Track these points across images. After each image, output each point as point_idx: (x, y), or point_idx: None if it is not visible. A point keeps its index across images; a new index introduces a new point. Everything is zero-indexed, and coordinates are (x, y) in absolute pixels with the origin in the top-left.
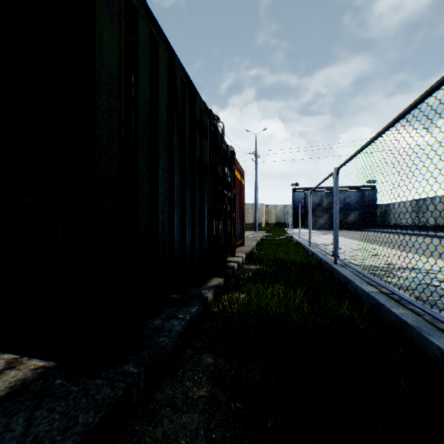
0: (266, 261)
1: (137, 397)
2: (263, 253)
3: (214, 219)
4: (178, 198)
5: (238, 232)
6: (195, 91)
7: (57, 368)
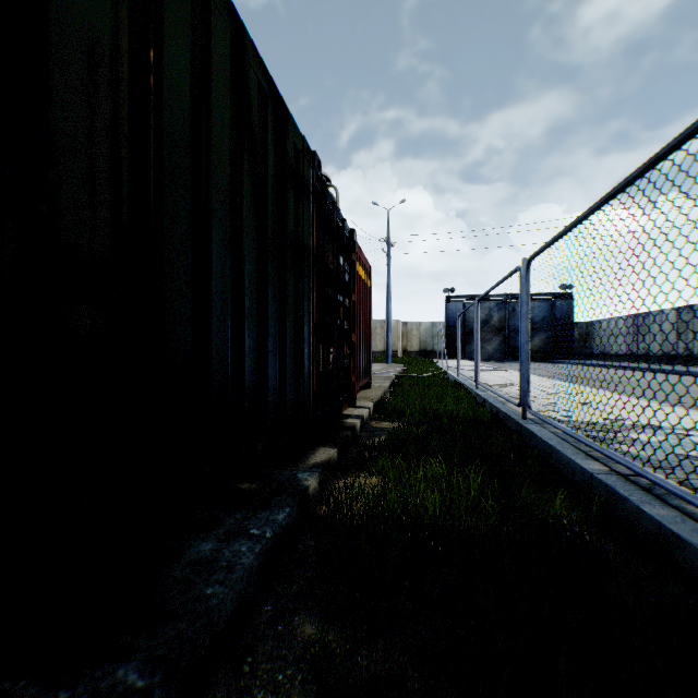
0: (409, 415)
1: None
2: (404, 401)
3: (320, 344)
4: (253, 304)
5: (362, 366)
6: (287, 113)
7: None
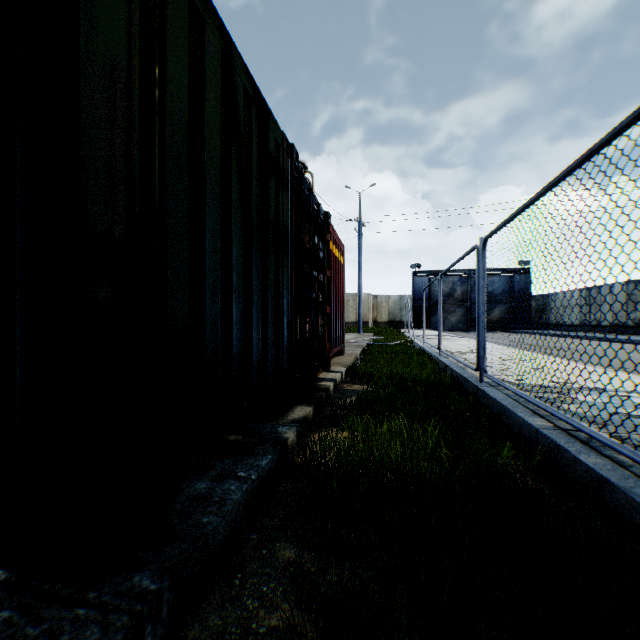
0: (377, 379)
1: (154, 638)
2: (373, 366)
3: (297, 315)
4: (240, 279)
5: (335, 335)
6: (269, 112)
7: (8, 583)
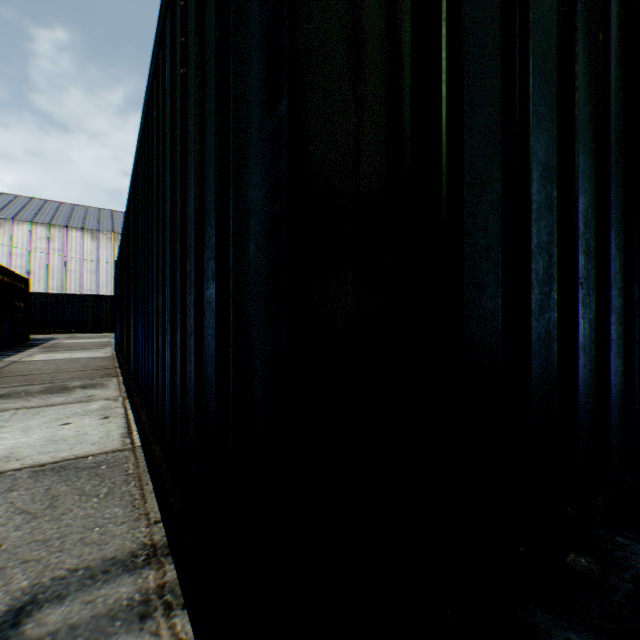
0: None
1: None
2: None
3: None
4: (587, 260)
5: None
6: None
7: None
